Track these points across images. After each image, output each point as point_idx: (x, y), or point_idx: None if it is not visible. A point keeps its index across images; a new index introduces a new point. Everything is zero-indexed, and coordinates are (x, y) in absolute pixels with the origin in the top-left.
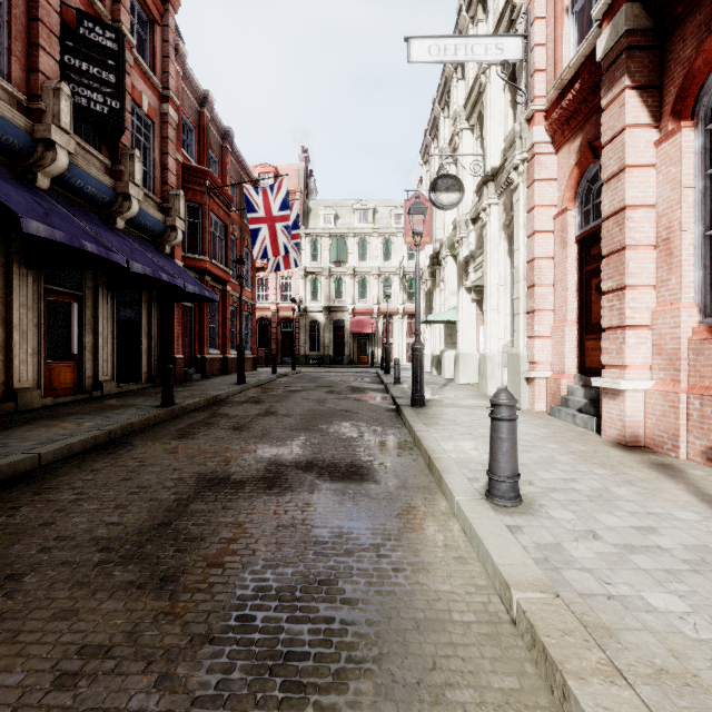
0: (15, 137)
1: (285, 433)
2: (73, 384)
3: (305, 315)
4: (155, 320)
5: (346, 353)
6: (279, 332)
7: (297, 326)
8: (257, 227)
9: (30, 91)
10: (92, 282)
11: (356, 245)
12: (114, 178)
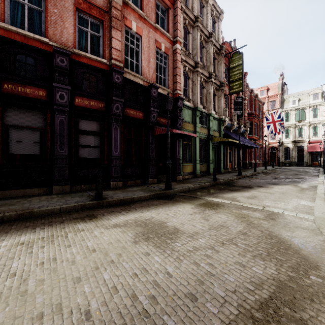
0: (229, 125)
1: (286, 176)
2: (231, 167)
3: (282, 145)
4: (241, 153)
5: (304, 160)
6: (269, 152)
7: (278, 150)
8: (269, 125)
9: (230, 116)
10: (233, 146)
11: (310, 111)
12: (238, 124)
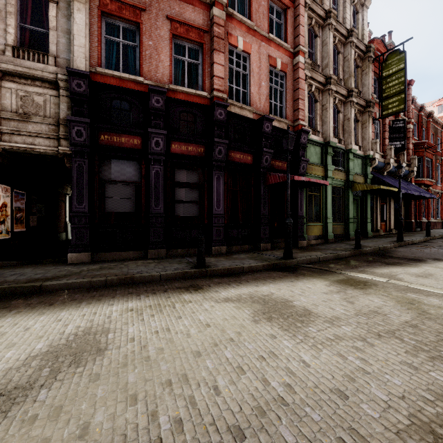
0: (382, 165)
1: None
2: (384, 229)
3: None
4: (402, 207)
5: None
6: None
7: None
8: None
9: (383, 151)
10: (388, 197)
11: None
12: (396, 163)
